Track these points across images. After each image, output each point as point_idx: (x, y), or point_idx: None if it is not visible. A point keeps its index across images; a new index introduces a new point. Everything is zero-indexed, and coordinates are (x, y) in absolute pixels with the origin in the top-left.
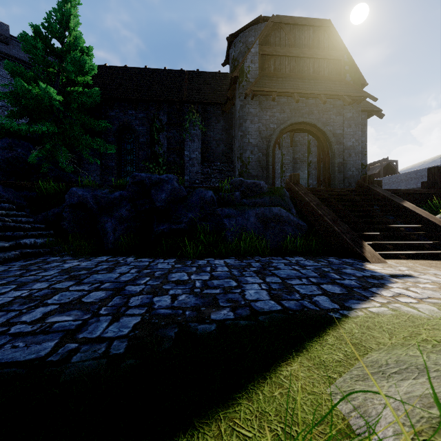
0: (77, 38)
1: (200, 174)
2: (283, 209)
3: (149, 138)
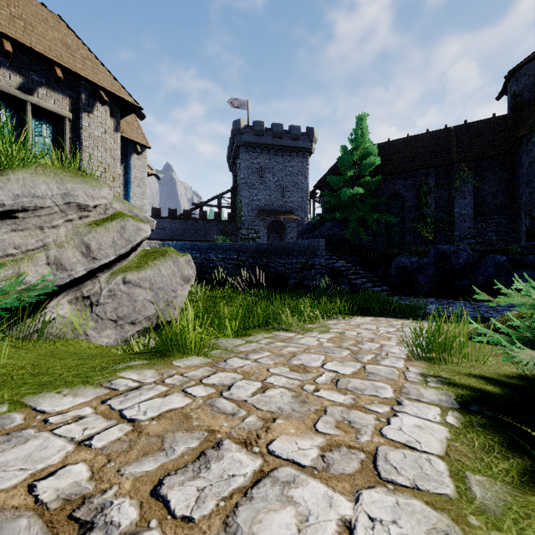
0: (369, 145)
1: (472, 229)
2: None
3: (417, 201)
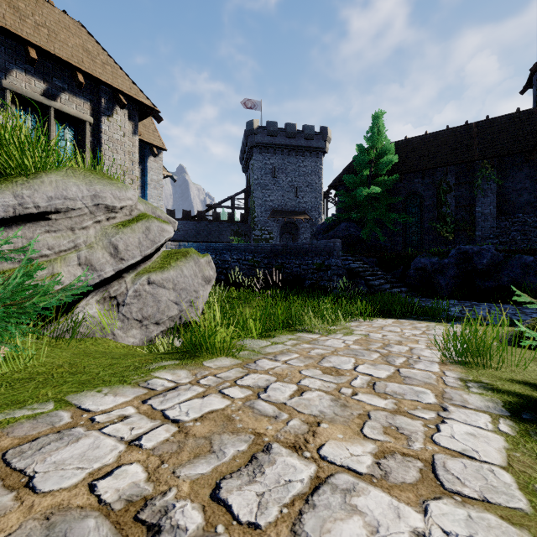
0: (386, 143)
1: (495, 228)
2: None
3: (436, 200)
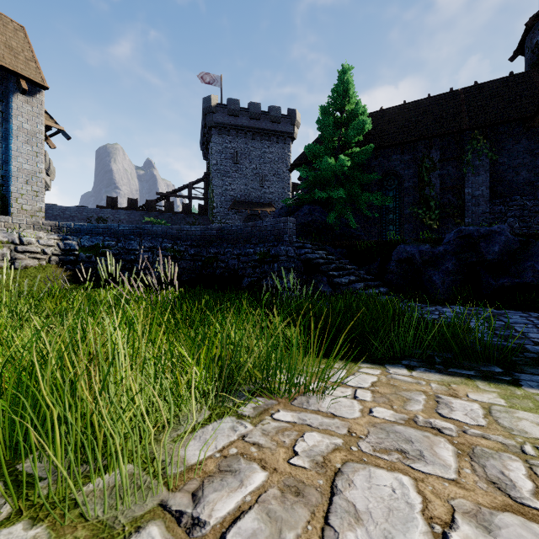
0: (358, 104)
1: (488, 214)
2: None
3: (417, 181)
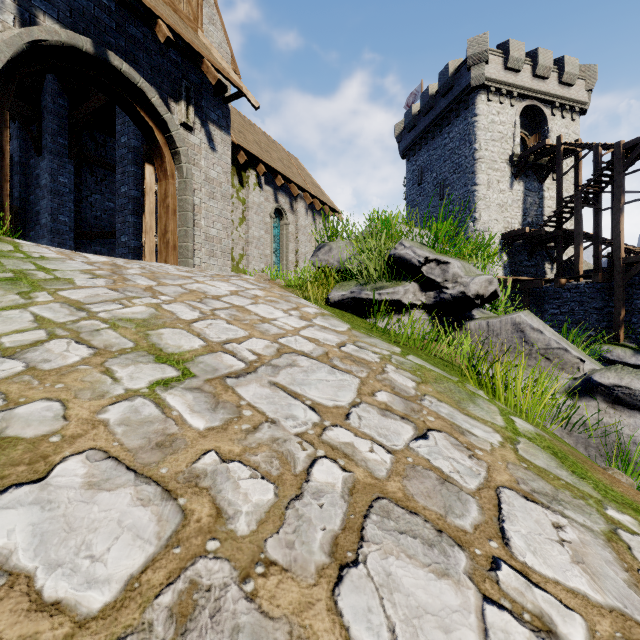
0: None
1: None
2: None
3: None
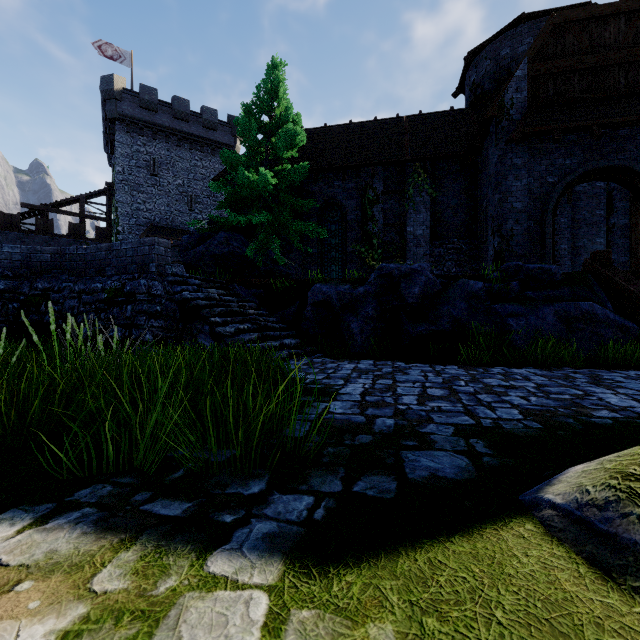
0: (288, 109)
1: (429, 257)
2: (597, 305)
3: (360, 214)
